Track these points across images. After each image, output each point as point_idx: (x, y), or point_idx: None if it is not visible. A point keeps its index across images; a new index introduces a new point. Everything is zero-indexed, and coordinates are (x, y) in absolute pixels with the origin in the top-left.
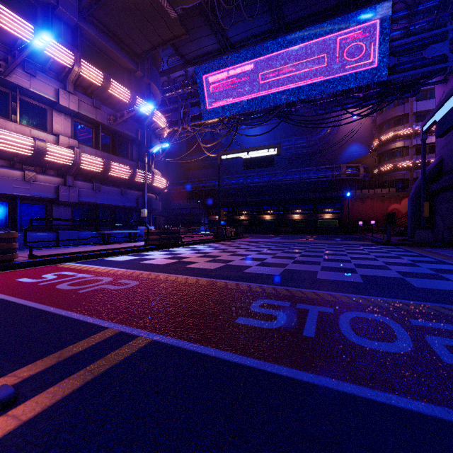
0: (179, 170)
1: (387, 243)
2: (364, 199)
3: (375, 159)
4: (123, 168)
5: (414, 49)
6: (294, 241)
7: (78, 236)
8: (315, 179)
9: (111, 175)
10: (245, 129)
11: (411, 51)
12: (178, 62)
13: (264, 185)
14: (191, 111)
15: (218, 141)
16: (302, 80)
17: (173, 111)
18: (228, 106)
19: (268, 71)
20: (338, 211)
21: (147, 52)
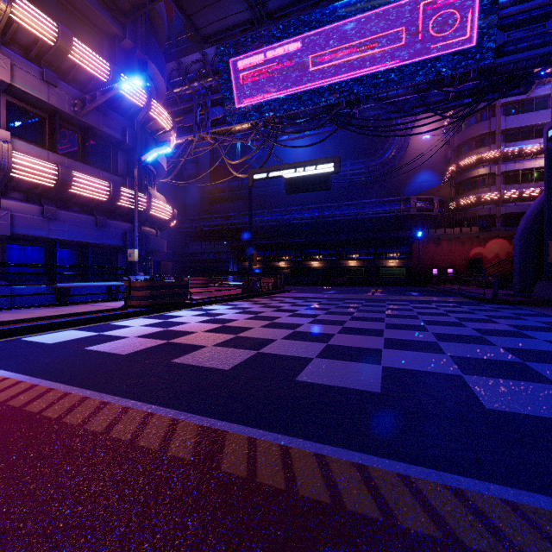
0: (200, 202)
1: (495, 301)
2: (439, 240)
3: (452, 190)
4: (96, 183)
5: (531, 21)
6: (356, 296)
7: (13, 291)
8: (377, 215)
9: (75, 194)
10: (286, 152)
11: (526, 24)
12: (191, 41)
13: (311, 223)
14: (211, 112)
15: (249, 156)
16: (370, 65)
17: (185, 113)
18: (264, 104)
19: (321, 53)
20: (406, 256)
21: (139, 8)
